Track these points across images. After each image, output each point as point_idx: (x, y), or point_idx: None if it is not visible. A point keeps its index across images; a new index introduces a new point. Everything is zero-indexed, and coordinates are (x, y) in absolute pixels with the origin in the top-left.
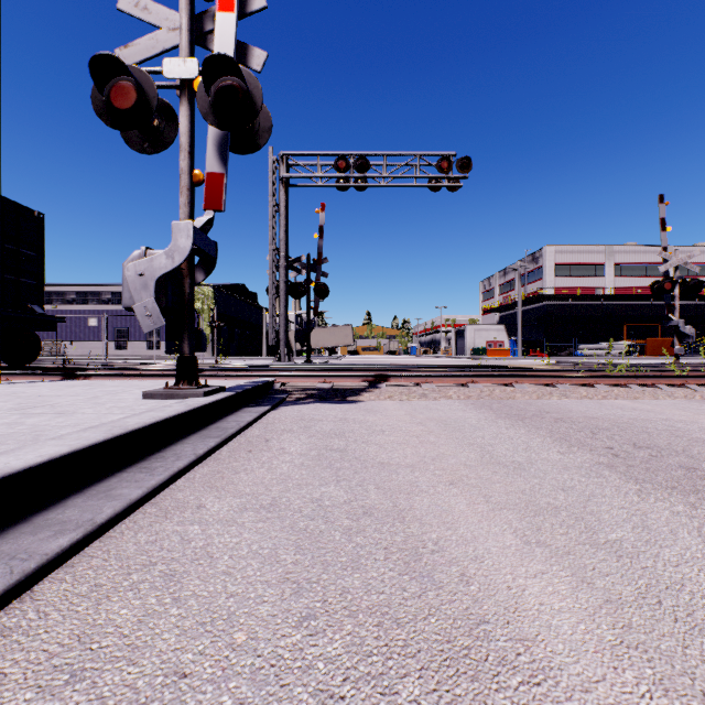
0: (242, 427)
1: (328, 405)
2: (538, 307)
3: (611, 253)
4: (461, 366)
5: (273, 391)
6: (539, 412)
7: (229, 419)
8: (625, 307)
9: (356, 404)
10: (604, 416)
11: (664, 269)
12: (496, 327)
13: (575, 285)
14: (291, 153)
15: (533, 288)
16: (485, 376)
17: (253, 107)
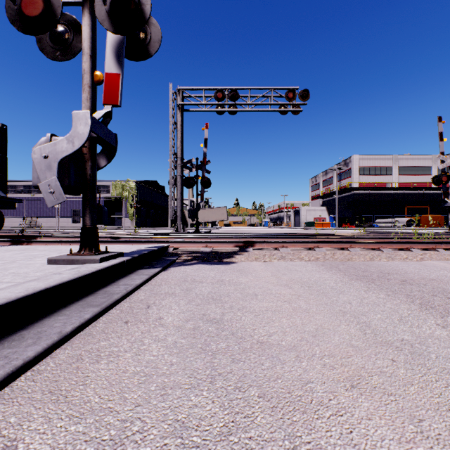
0: (129, 291)
1: (208, 266)
2: (348, 195)
3: (397, 160)
4: (302, 234)
5: (167, 254)
6: (381, 273)
7: (121, 282)
8: (405, 195)
9: (230, 265)
10: (440, 278)
11: (442, 167)
12: (320, 208)
13: (373, 181)
14: (185, 88)
15: (345, 182)
16: (327, 242)
17: (143, 14)
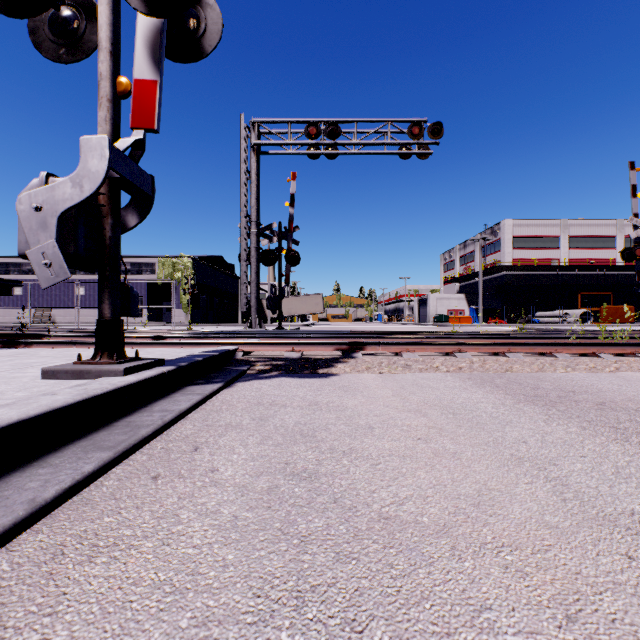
0: (167, 422)
1: (296, 381)
2: (496, 277)
3: (566, 227)
4: (432, 332)
5: (234, 361)
6: (562, 392)
7: (156, 406)
8: (579, 277)
9: (329, 379)
10: None
11: (635, 235)
12: (456, 296)
13: (532, 257)
14: (262, 120)
15: (492, 259)
16: (473, 344)
17: None
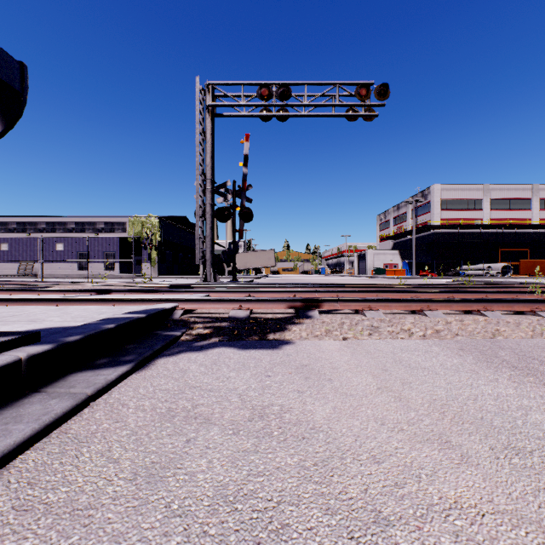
0: None
1: (238, 355)
2: (426, 235)
3: (488, 191)
4: (379, 285)
5: (169, 323)
6: None
7: None
8: (499, 235)
9: (282, 351)
10: None
11: None
12: (391, 252)
13: (458, 217)
14: (216, 82)
15: (423, 219)
16: (443, 300)
17: None
